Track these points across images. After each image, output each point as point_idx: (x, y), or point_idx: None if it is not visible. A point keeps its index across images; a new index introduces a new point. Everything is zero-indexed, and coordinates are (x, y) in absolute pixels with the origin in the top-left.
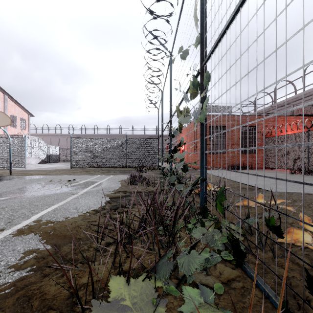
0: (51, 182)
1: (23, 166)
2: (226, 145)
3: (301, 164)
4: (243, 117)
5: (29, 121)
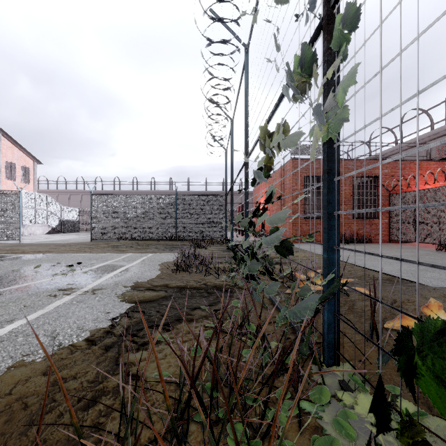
0: (44, 266)
1: (17, 237)
2: None
3: None
4: (356, 162)
5: (34, 170)
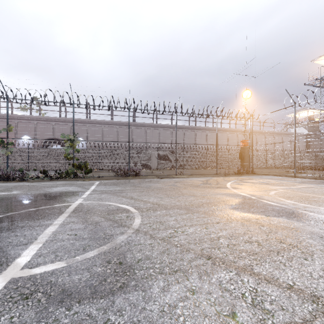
0: None
1: None
2: None
3: None
4: None
5: None
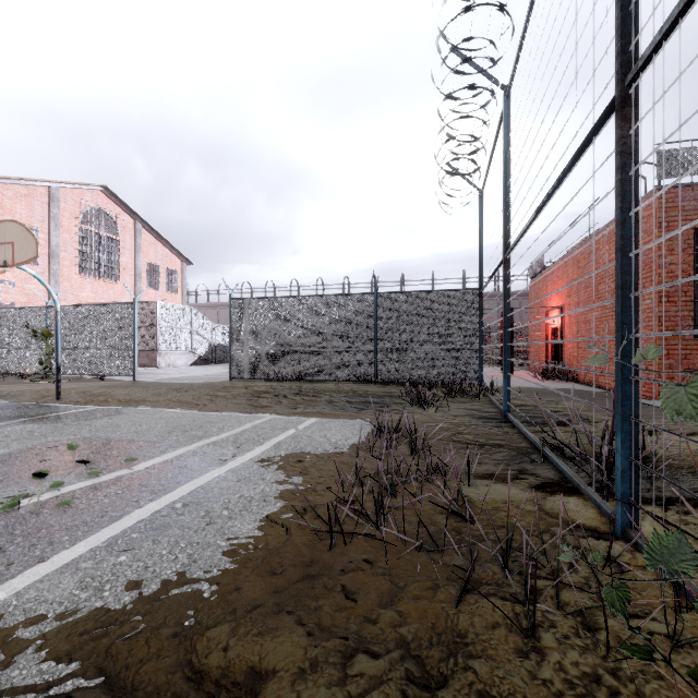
0: (56, 450)
1: (131, 372)
2: None
3: None
4: None
5: (183, 274)
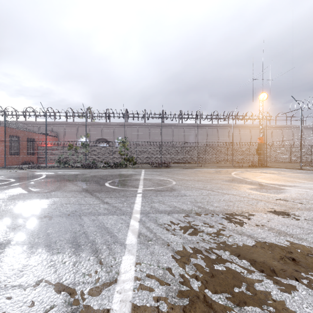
0: None
1: None
2: (20, 149)
3: (60, 160)
4: (28, 132)
5: None
